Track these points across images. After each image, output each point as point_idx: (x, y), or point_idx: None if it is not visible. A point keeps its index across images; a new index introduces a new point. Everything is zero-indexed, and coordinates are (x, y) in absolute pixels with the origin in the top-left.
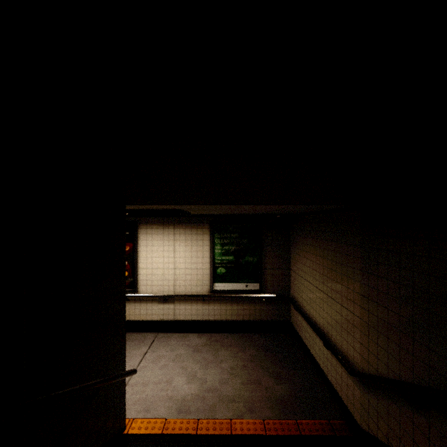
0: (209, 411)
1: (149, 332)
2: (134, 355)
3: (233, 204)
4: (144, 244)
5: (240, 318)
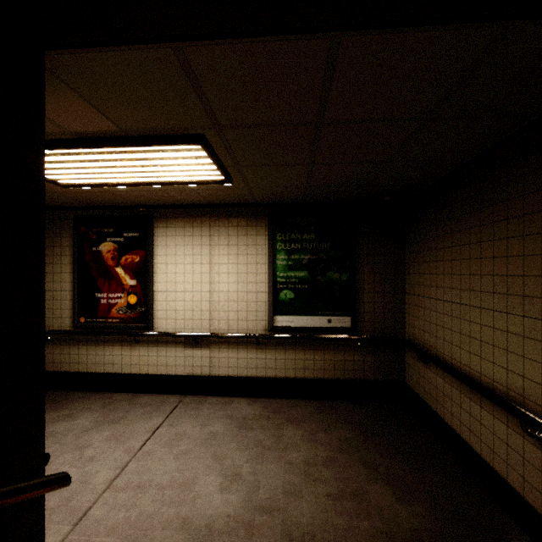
0: None
1: (171, 393)
2: (138, 430)
3: (323, 32)
4: (163, 253)
5: (319, 375)
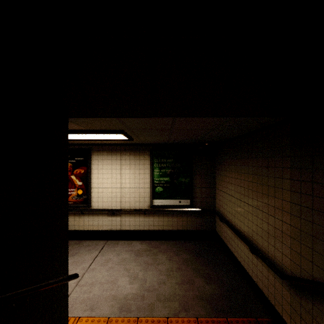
0: (148, 309)
1: (100, 239)
2: (86, 258)
3: (170, 117)
4: (96, 168)
5: (175, 228)
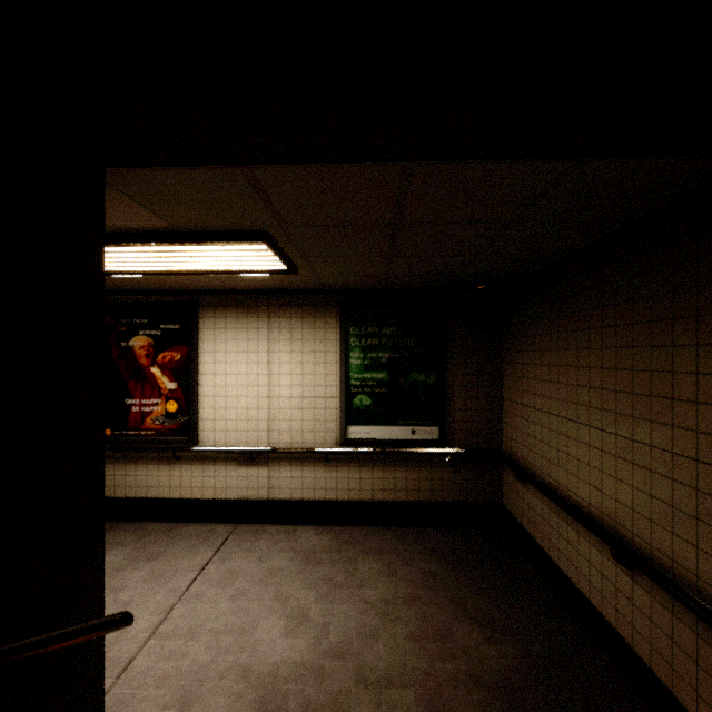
0: (332, 708)
1: (220, 522)
2: (182, 567)
3: (395, 161)
4: (211, 349)
5: (400, 497)
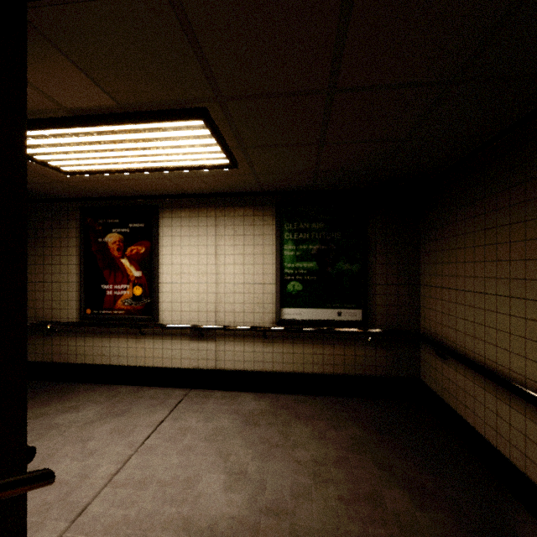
0: None
1: (176, 387)
2: (141, 423)
3: None
4: (169, 243)
5: (328, 370)
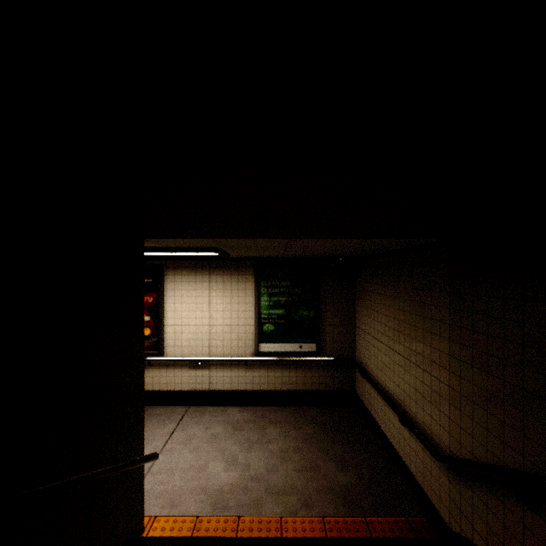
0: (253, 506)
1: (177, 405)
2: (158, 434)
3: (284, 239)
4: (172, 295)
5: (293, 388)
